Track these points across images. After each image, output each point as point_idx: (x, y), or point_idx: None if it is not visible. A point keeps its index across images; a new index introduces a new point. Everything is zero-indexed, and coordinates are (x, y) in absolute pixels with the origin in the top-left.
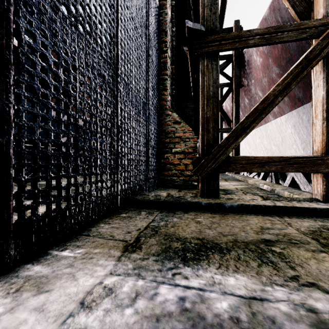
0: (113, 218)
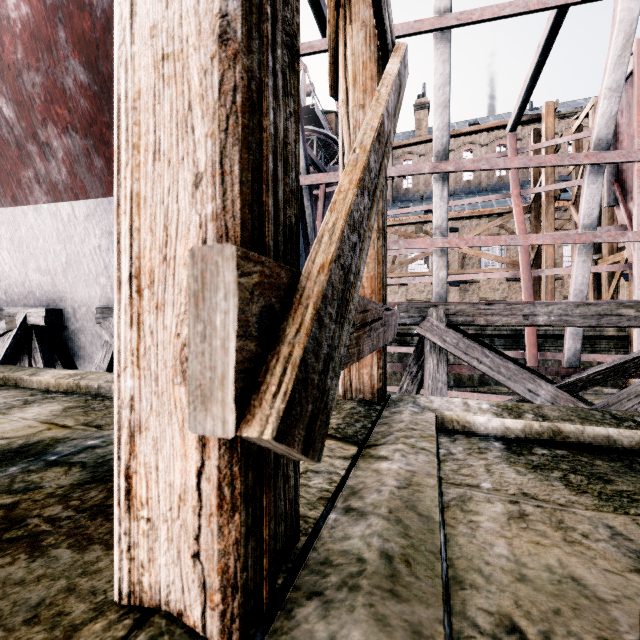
0: None
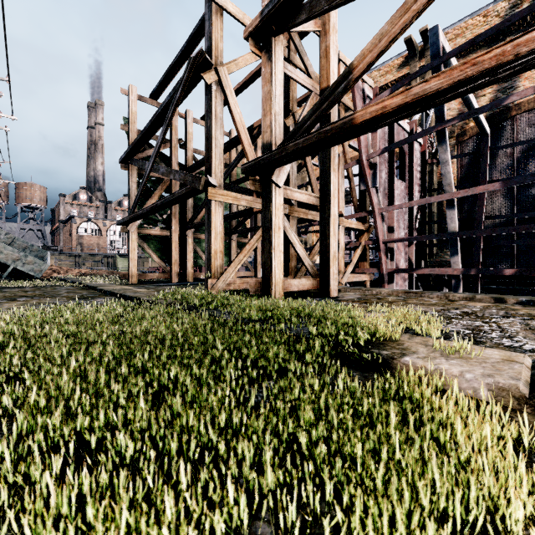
0: None
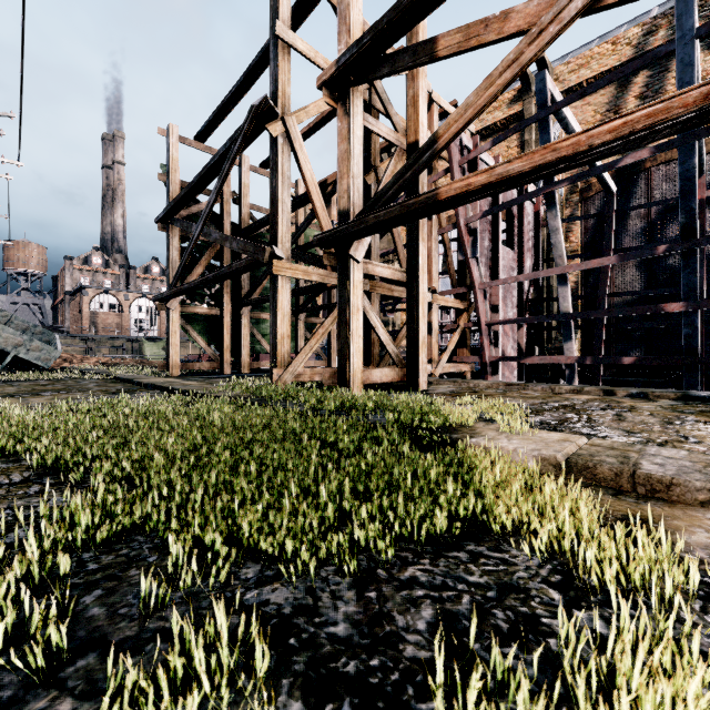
0: None
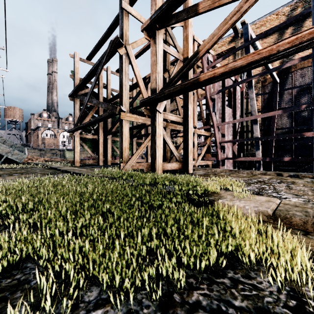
0: None
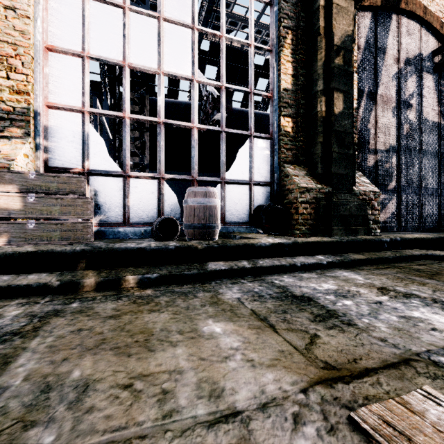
0: (419, 232)
